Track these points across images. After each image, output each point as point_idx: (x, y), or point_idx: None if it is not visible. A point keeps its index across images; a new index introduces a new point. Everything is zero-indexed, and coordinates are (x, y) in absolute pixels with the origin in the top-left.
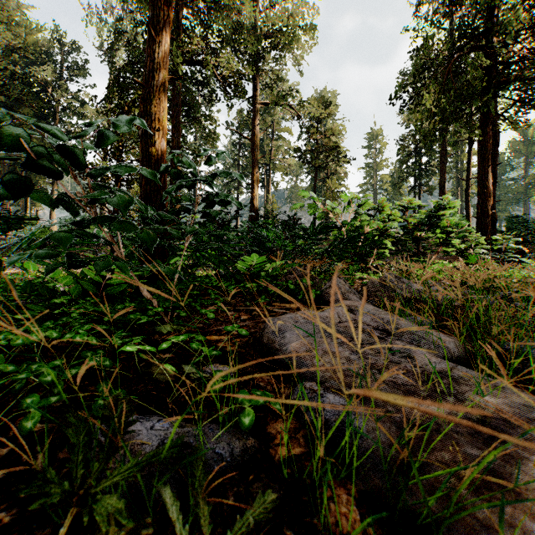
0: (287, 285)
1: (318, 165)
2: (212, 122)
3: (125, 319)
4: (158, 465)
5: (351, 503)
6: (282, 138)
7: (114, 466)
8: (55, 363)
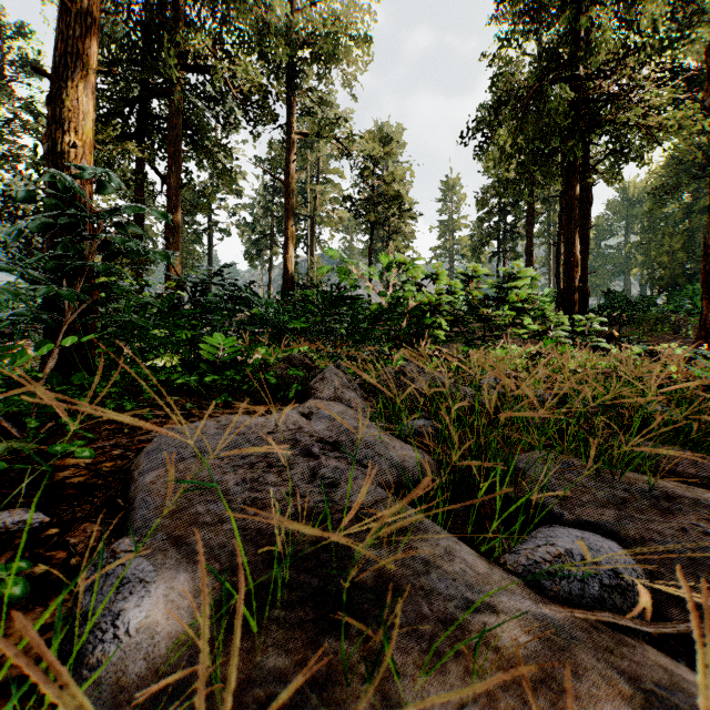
0: (265, 378)
1: (375, 220)
2: (228, 154)
3: None
4: None
5: None
6: (332, 182)
7: None
8: None
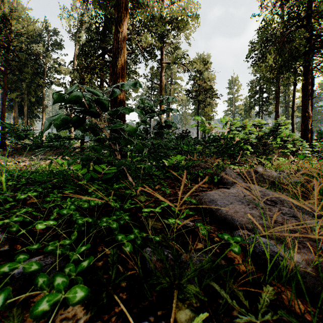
0: (198, 173)
1: (200, 100)
2: (137, 75)
3: (121, 193)
4: (208, 270)
5: (293, 295)
6: (177, 83)
7: (165, 272)
8: (113, 217)
